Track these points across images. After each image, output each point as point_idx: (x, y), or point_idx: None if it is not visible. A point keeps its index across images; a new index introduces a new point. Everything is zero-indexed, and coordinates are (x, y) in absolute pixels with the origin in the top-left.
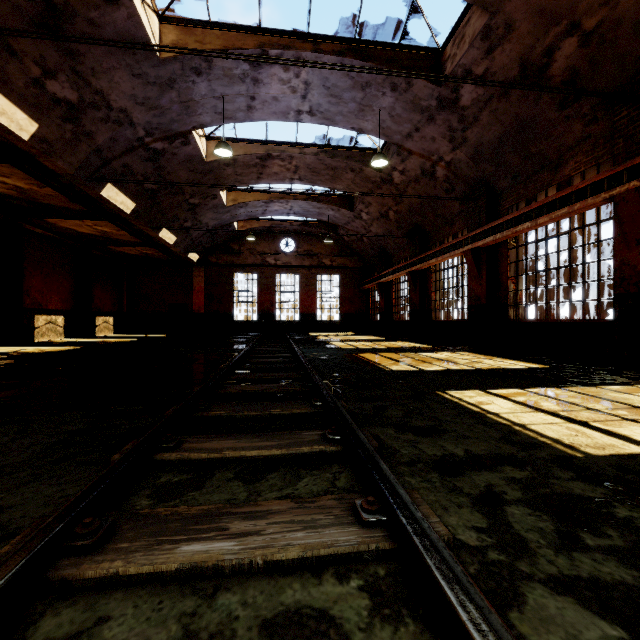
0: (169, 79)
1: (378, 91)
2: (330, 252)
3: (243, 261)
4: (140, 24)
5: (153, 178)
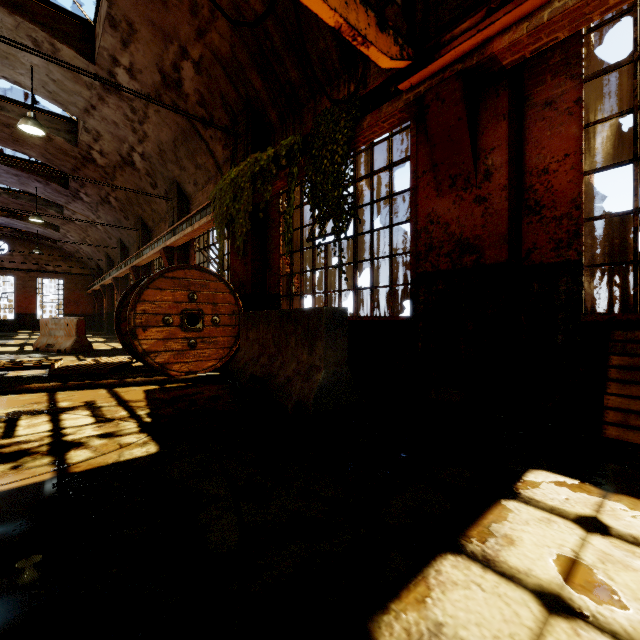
0: None
1: (29, 180)
2: (53, 258)
3: None
4: None
5: None
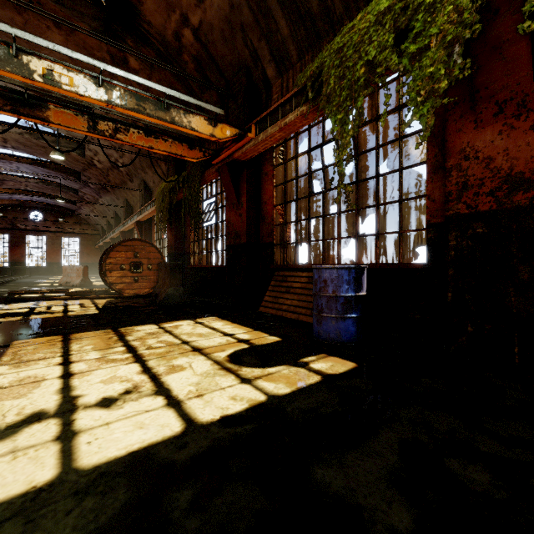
0: None
1: (56, 175)
2: (72, 223)
3: None
4: None
5: None
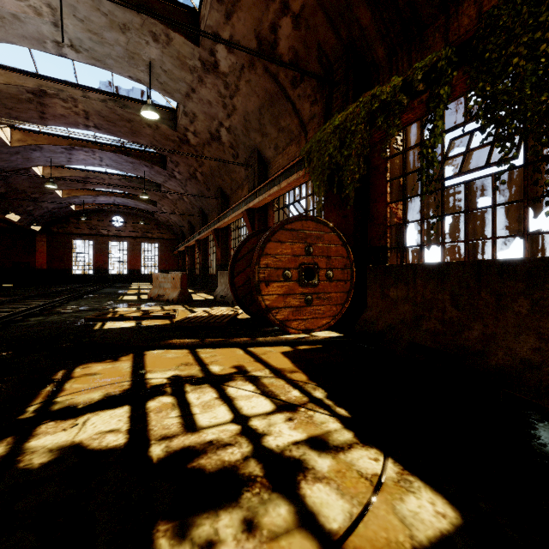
0: (16, 152)
1: (140, 165)
2: (151, 228)
3: (81, 231)
4: (0, 138)
5: (3, 187)
